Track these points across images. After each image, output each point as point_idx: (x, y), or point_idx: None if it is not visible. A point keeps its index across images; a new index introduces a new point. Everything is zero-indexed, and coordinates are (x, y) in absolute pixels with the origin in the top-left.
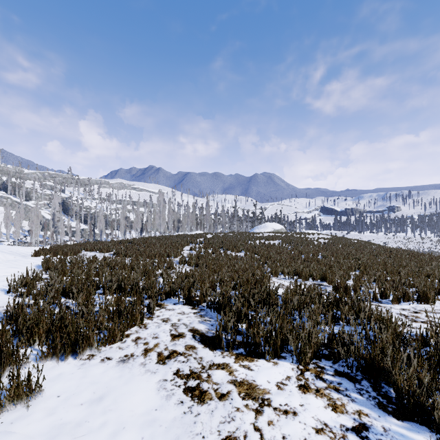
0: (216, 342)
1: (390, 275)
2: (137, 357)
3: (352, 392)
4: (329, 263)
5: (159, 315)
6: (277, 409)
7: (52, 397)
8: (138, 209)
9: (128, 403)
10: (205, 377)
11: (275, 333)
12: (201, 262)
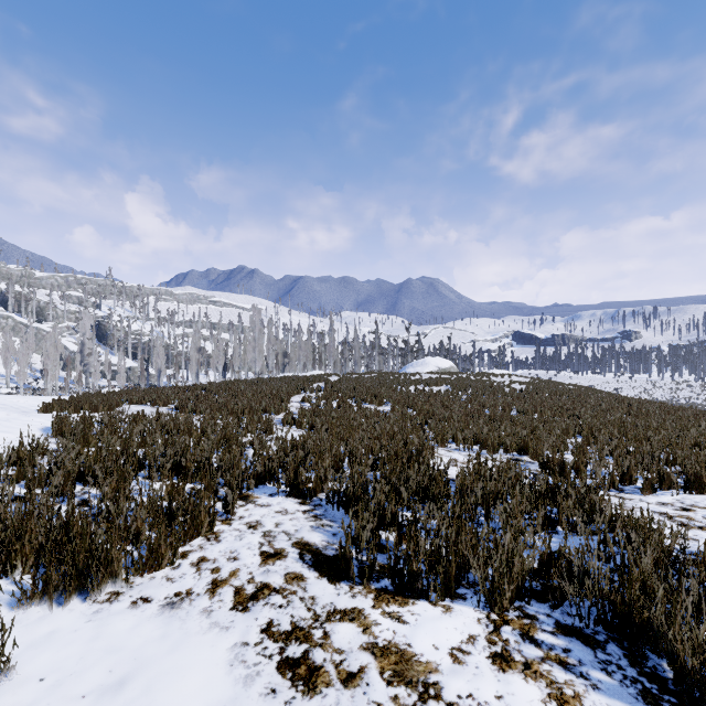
0: (340, 568)
1: (635, 444)
2: (197, 598)
3: (591, 668)
4: (531, 424)
5: (243, 516)
6: (453, 705)
7: (30, 680)
8: (219, 335)
9: (173, 694)
10: (320, 637)
11: (445, 552)
12: (318, 422)
